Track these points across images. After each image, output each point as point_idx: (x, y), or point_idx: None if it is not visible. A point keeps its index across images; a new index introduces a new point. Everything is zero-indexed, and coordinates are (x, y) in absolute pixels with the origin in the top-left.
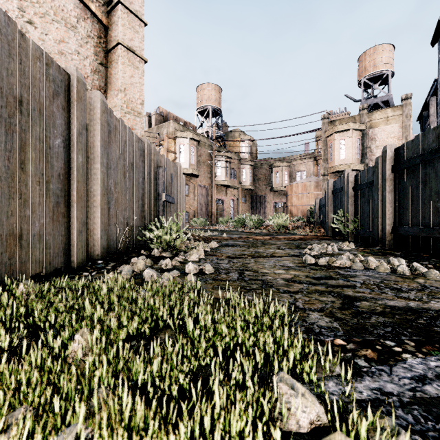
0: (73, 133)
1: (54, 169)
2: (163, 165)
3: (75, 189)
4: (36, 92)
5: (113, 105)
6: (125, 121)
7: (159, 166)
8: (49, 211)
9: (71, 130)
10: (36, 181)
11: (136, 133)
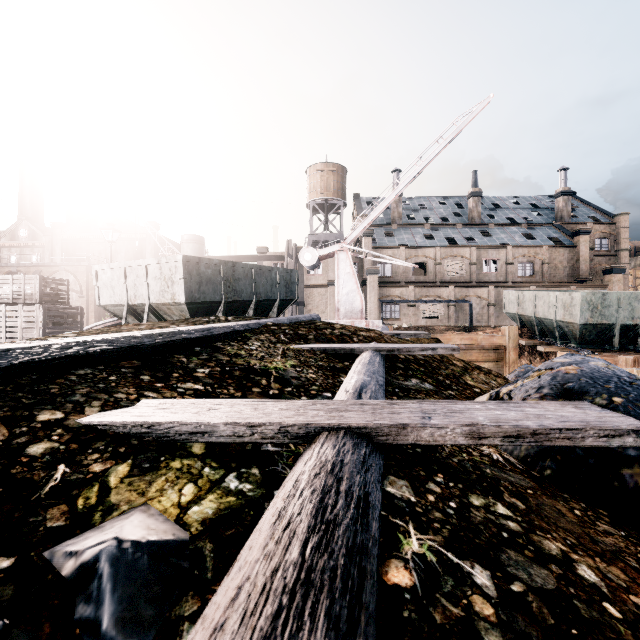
0: None
1: None
2: None
3: None
4: None
5: None
6: None
7: None
8: None
9: None
10: None
11: None
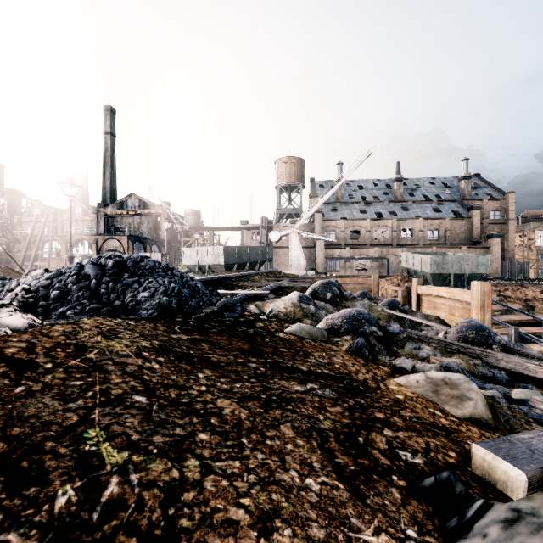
0: (508, 266)
1: (506, 270)
2: (520, 263)
3: (508, 271)
4: (506, 265)
5: (506, 250)
6: (510, 253)
7: (519, 264)
8: (506, 274)
9: (507, 266)
10: (506, 271)
11: (513, 255)
